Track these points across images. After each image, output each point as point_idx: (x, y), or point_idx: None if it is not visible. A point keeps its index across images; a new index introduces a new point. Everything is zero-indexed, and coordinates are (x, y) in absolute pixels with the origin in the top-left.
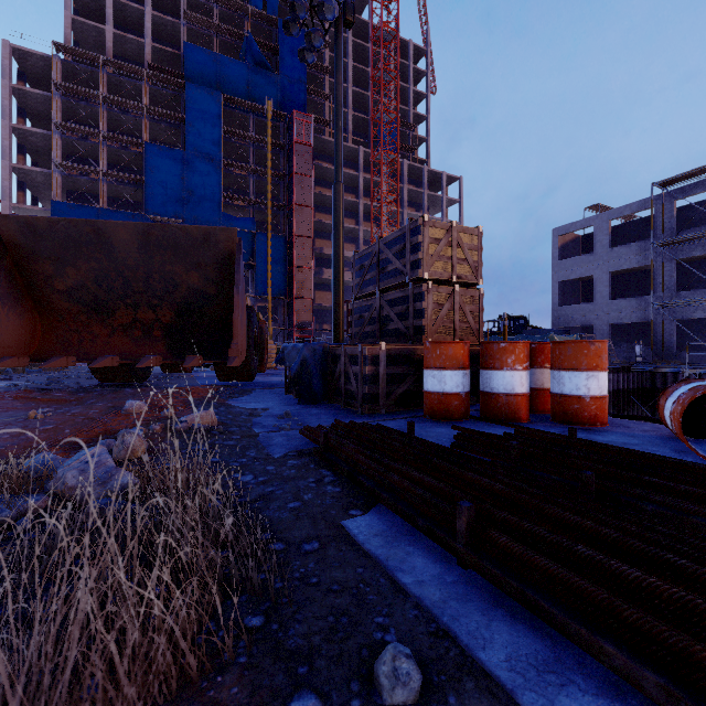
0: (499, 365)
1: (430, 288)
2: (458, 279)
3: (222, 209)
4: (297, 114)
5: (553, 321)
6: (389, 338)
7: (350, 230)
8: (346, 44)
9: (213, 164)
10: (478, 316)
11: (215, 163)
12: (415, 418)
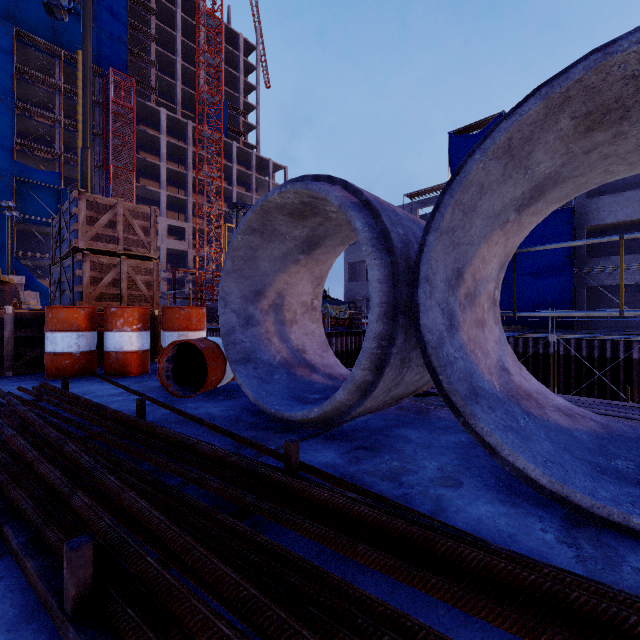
0: (110, 327)
1: (87, 257)
2: (127, 251)
3: (14, 156)
4: (115, 72)
5: (345, 294)
6: (66, 303)
7: (178, 199)
8: (175, 18)
9: (1, 104)
10: (155, 285)
11: (5, 103)
12: (30, 378)
